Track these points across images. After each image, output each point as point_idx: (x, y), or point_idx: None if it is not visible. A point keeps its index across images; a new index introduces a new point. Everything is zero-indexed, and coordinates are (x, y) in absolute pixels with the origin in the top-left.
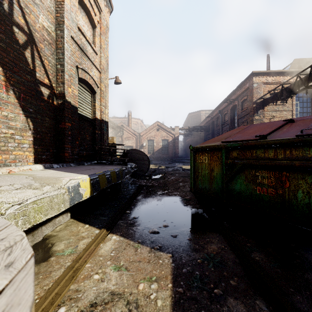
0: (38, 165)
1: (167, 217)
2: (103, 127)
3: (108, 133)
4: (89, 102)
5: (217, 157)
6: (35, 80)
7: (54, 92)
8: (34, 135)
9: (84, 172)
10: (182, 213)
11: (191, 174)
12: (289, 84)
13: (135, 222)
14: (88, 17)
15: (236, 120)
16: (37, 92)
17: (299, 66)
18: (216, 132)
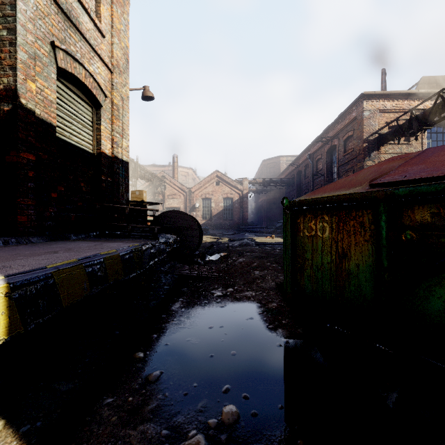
0: None
1: (233, 372)
2: (117, 170)
3: (143, 188)
4: (87, 121)
5: (358, 224)
6: None
7: None
8: None
9: (19, 262)
10: (267, 356)
11: (287, 262)
12: (417, 113)
13: (147, 401)
14: None
15: (334, 168)
16: None
17: (428, 88)
18: (303, 187)
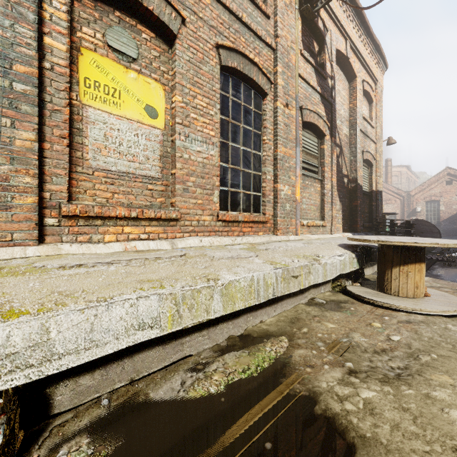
0: (348, 233)
1: None
2: (378, 198)
3: None
4: (366, 176)
5: None
6: (342, 175)
7: (348, 179)
8: (342, 213)
9: None
10: None
11: None
12: None
13: (440, 276)
14: (366, 98)
15: None
16: (343, 183)
17: None
18: None
